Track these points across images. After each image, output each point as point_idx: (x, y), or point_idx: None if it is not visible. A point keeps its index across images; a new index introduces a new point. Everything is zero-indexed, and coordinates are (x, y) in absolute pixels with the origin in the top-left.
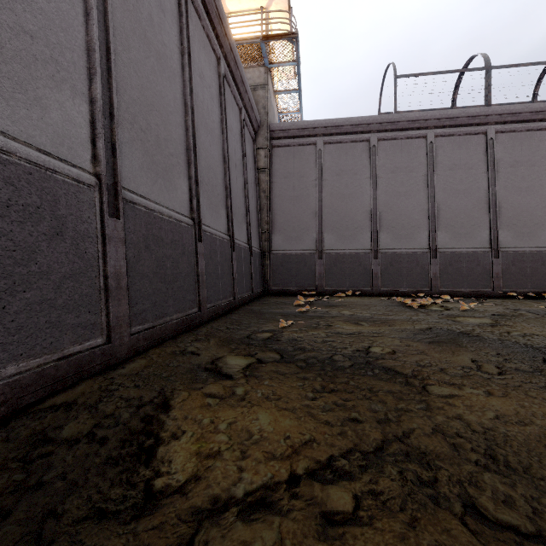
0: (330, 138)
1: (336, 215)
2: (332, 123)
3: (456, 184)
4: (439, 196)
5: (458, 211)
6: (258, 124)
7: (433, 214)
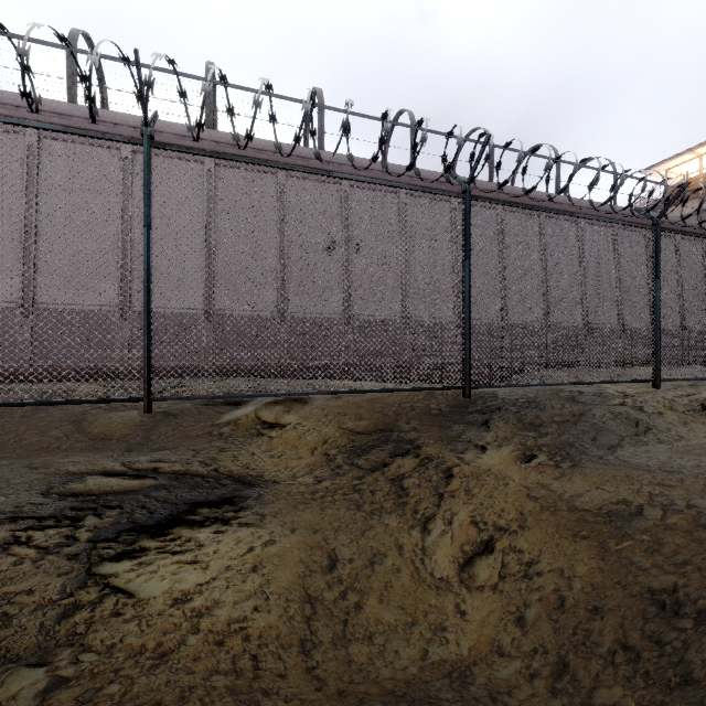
0: None
1: None
2: None
3: None
4: None
5: None
6: None
7: None
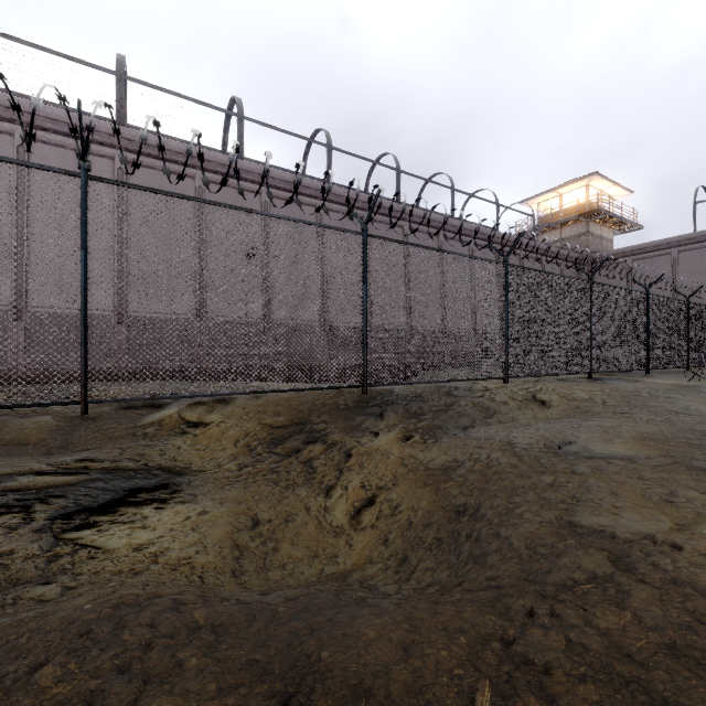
0: (637, 257)
1: None
2: (637, 247)
3: None
4: None
5: None
6: (580, 259)
7: None
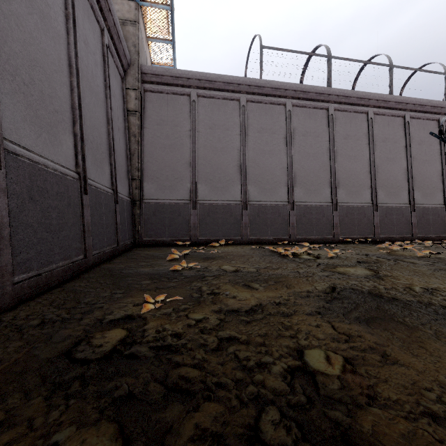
0: (204, 92)
1: (209, 167)
2: (205, 76)
3: (308, 148)
4: (295, 157)
5: (309, 171)
6: (128, 61)
7: (291, 172)
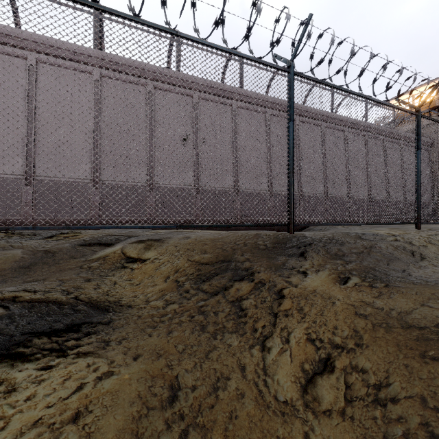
0: None
1: None
2: None
3: None
4: None
5: None
6: (431, 142)
7: None
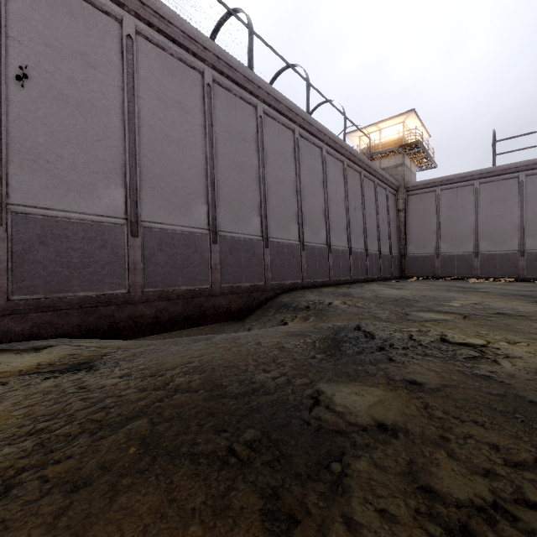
0: (445, 187)
1: (449, 232)
2: (445, 178)
3: None
4: (528, 215)
5: None
6: (398, 186)
7: (522, 228)
